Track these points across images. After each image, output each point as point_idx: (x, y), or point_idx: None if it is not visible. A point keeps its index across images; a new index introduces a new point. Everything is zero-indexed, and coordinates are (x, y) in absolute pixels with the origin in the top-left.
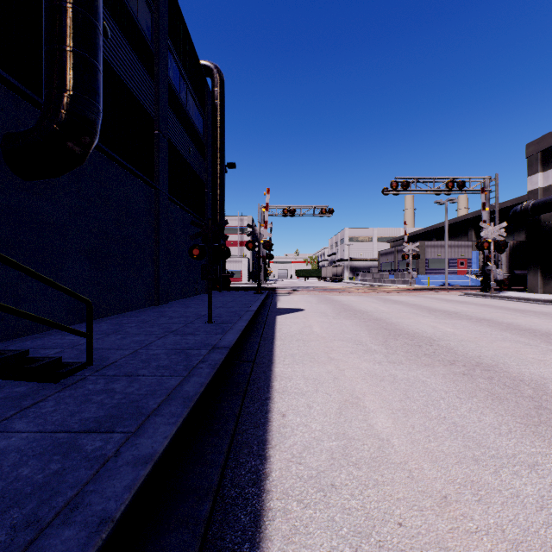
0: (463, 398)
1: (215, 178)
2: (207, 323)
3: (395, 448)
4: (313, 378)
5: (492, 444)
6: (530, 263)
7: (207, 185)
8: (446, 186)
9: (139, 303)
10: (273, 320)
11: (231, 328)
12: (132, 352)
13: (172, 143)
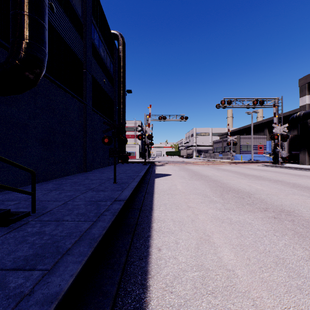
0: (278, 236)
1: (119, 98)
2: (113, 183)
3: (239, 277)
4: (178, 220)
5: (308, 274)
6: (301, 147)
7: (115, 102)
8: (253, 103)
9: (74, 171)
10: (153, 181)
11: (127, 186)
12: (63, 203)
13: (94, 77)
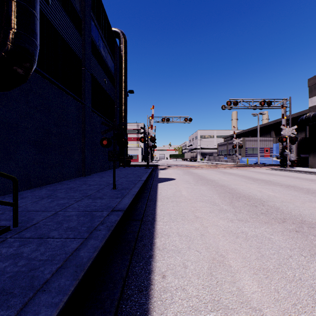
0: (307, 256)
1: (121, 99)
2: (112, 189)
3: None
4: (185, 235)
5: None
6: (311, 150)
7: (116, 103)
8: (260, 104)
9: (71, 175)
10: (156, 186)
11: (127, 193)
12: (53, 214)
13: (94, 76)
